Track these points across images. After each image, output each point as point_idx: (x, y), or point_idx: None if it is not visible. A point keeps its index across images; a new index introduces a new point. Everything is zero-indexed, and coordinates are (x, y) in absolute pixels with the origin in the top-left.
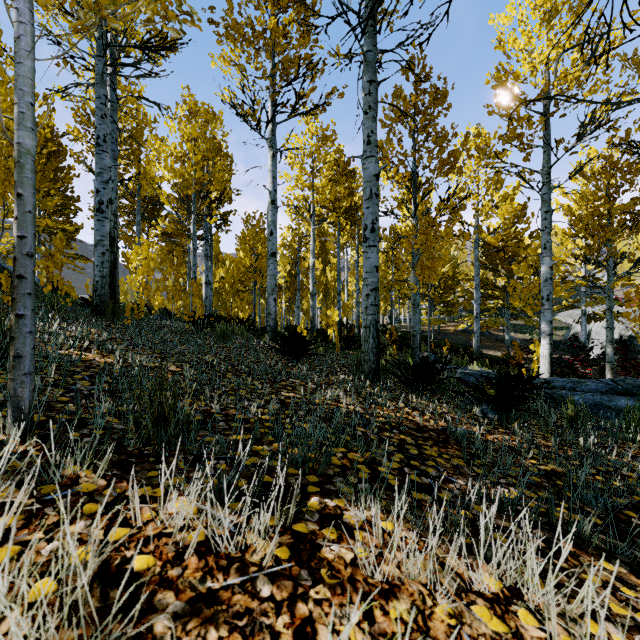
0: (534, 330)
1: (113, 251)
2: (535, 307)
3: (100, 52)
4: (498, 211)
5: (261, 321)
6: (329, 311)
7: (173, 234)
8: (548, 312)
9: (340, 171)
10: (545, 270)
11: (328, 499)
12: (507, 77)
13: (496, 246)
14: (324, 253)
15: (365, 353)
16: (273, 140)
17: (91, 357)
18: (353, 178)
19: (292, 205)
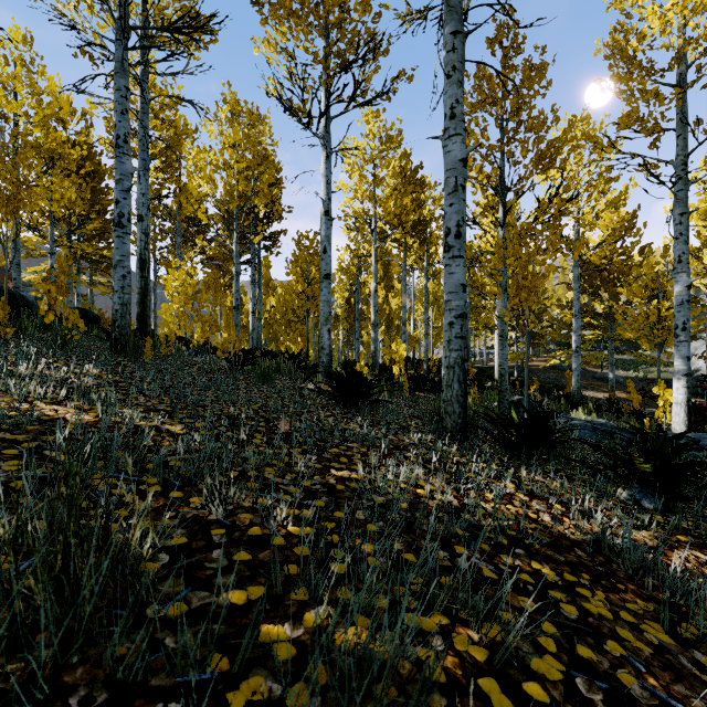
0: (639, 366)
1: (144, 276)
2: (652, 339)
3: (120, 35)
4: (600, 222)
5: (316, 355)
6: (394, 344)
7: (219, 259)
8: (684, 345)
9: (406, 181)
10: (680, 290)
11: None
12: (628, 40)
13: (597, 265)
14: (387, 278)
15: (447, 402)
16: (327, 138)
17: (61, 413)
18: (422, 188)
19: (350, 216)
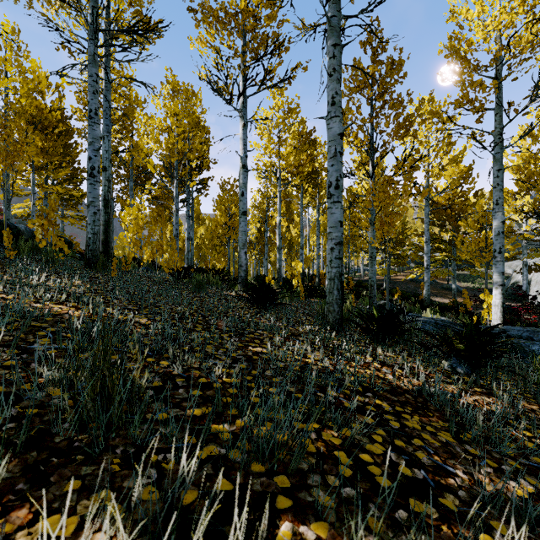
0: (476, 279)
1: (107, 212)
2: (482, 259)
3: (92, 36)
4: (445, 173)
5: (235, 271)
6: (294, 263)
7: (161, 198)
8: (500, 264)
9: (303, 141)
10: (497, 224)
11: (304, 525)
12: (460, 45)
13: (443, 204)
14: (289, 213)
15: (329, 304)
16: (244, 111)
17: (65, 310)
18: (314, 146)
19: (261, 169)
